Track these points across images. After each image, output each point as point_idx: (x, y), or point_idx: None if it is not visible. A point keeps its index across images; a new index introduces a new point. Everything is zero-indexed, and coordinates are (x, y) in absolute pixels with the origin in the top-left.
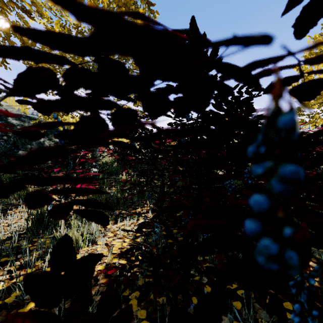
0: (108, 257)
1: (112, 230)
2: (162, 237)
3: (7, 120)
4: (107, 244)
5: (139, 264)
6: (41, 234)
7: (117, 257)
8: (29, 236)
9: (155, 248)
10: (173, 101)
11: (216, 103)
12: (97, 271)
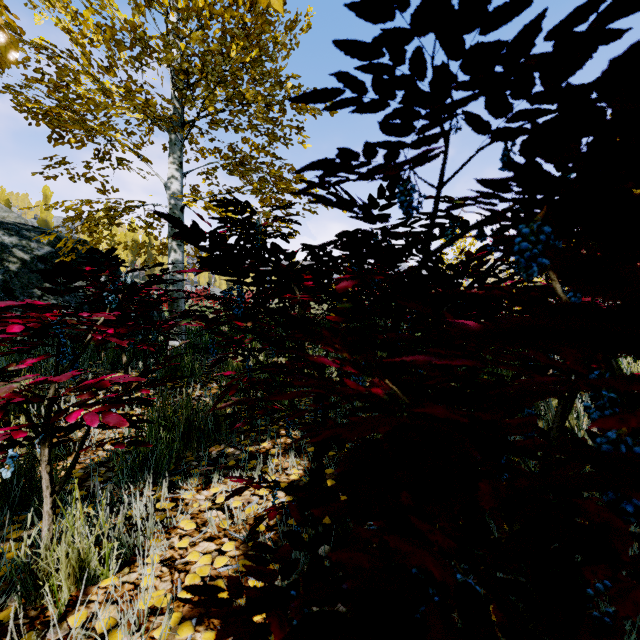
0: (163, 626)
1: (195, 509)
2: None
3: None
4: (173, 562)
5: None
6: None
7: (192, 615)
8: None
9: None
10: None
11: (506, 156)
12: None
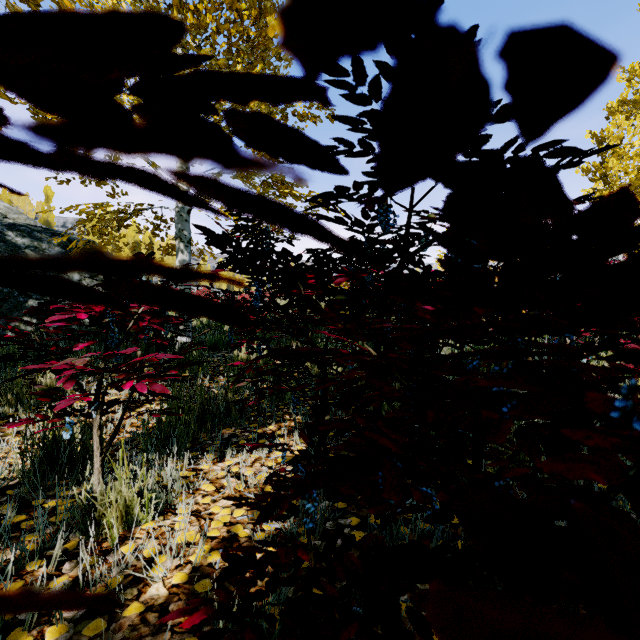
0: (198, 550)
1: (213, 476)
2: (322, 496)
3: (5, 238)
4: (199, 513)
5: (265, 590)
6: (40, 498)
7: (219, 547)
8: (24, 494)
9: (305, 555)
10: (390, 92)
11: None
12: (170, 589)
